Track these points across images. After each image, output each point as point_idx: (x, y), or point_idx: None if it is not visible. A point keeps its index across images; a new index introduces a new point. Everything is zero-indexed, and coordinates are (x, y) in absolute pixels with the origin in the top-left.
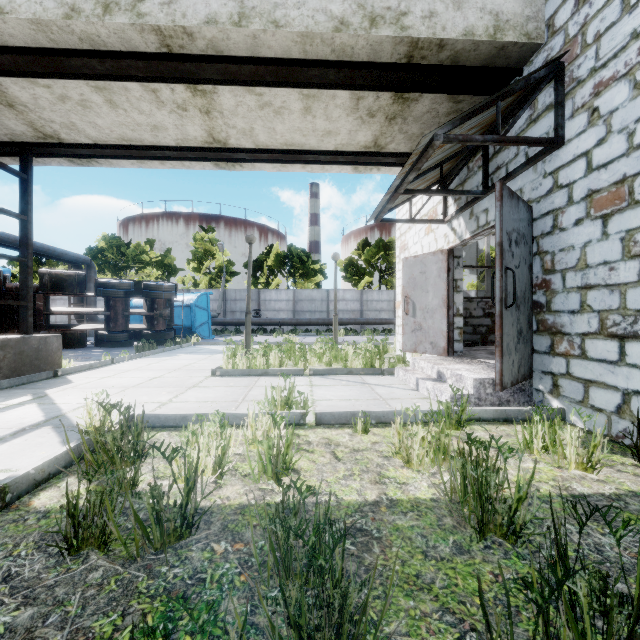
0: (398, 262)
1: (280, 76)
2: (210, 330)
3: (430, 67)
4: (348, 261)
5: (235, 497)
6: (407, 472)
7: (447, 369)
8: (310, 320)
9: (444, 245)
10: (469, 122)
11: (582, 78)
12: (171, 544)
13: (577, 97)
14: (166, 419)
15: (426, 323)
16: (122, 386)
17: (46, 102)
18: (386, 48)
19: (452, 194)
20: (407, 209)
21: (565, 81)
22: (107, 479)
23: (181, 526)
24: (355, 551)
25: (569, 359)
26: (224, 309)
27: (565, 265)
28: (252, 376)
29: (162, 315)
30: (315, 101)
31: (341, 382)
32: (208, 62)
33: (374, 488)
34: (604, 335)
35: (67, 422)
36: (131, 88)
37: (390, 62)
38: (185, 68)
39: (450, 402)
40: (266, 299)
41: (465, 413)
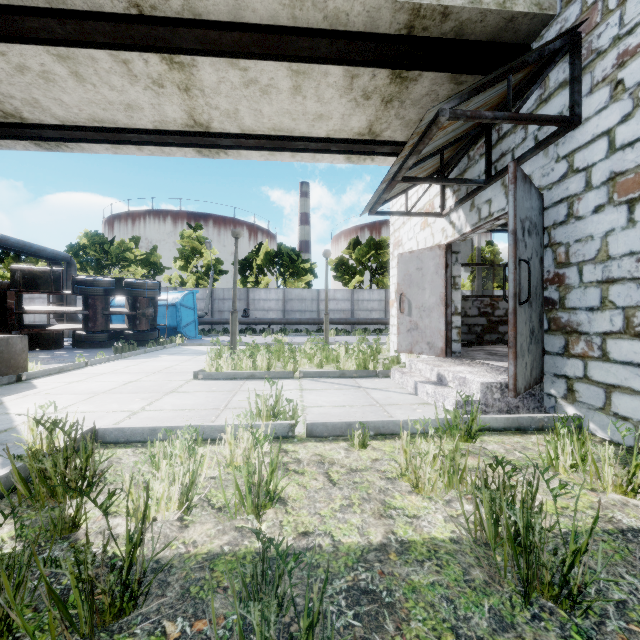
0: (391, 259)
1: (266, 47)
2: (197, 330)
3: (432, 40)
4: (339, 260)
5: (204, 542)
6: (417, 500)
7: (449, 372)
8: (300, 320)
9: (442, 240)
10: (476, 99)
11: (603, 48)
12: (106, 625)
13: (597, 70)
14: (132, 433)
15: (423, 322)
16: (91, 392)
17: (2, 73)
18: (384, 16)
19: (453, 183)
20: (401, 204)
21: (582, 54)
22: (16, 536)
23: (121, 598)
24: (361, 629)
25: (587, 361)
26: (212, 308)
27: (582, 257)
28: (237, 379)
29: (145, 314)
30: (305, 79)
31: (333, 386)
32: (184, 26)
33: (379, 524)
34: (630, 334)
35: (15, 437)
36: (99, 58)
37: (388, 33)
38: (159, 34)
39: (458, 411)
40: (255, 298)
41: (476, 423)
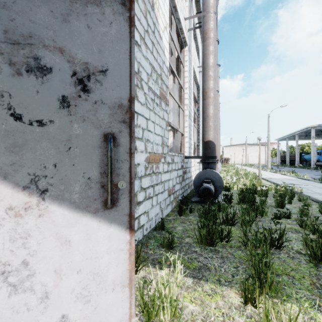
0: None
1: None
2: None
3: None
4: None
5: None
6: None
7: None
8: None
9: None
10: None
11: None
12: None
13: None
14: None
15: None
16: None
17: None
18: None
19: None
20: None
21: None
22: None
23: None
24: None
25: None
26: None
27: None
28: None
29: None
30: None
31: None
32: None
33: None
34: None
35: None
36: None
37: None
38: None
39: None
40: None
41: None
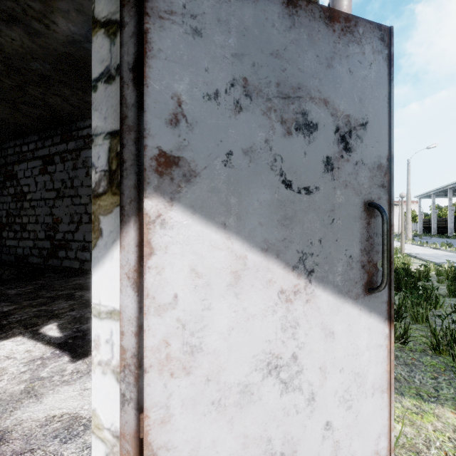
0: None
1: None
2: None
3: None
4: None
5: None
6: None
7: None
8: None
9: None
10: None
11: None
12: None
13: None
14: None
15: None
16: None
17: None
18: None
19: None
20: None
21: None
22: None
23: None
24: None
25: None
26: None
27: None
28: None
29: None
30: None
31: None
32: None
33: None
34: None
35: None
36: None
37: None
38: None
39: None
40: None
41: None
